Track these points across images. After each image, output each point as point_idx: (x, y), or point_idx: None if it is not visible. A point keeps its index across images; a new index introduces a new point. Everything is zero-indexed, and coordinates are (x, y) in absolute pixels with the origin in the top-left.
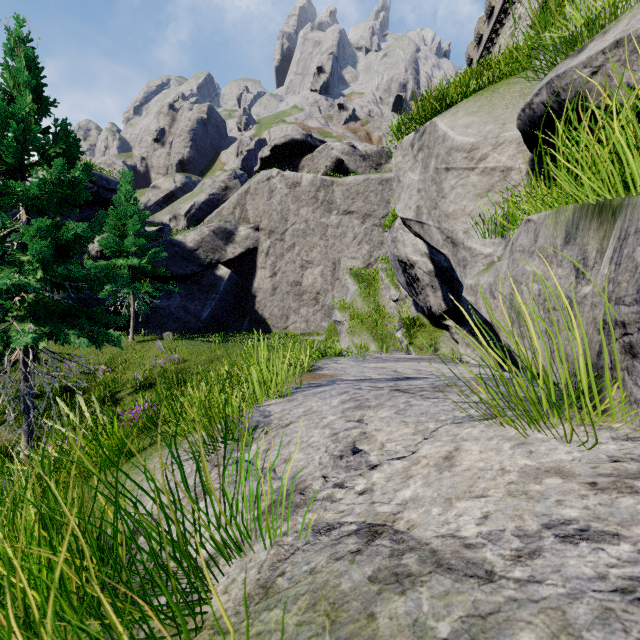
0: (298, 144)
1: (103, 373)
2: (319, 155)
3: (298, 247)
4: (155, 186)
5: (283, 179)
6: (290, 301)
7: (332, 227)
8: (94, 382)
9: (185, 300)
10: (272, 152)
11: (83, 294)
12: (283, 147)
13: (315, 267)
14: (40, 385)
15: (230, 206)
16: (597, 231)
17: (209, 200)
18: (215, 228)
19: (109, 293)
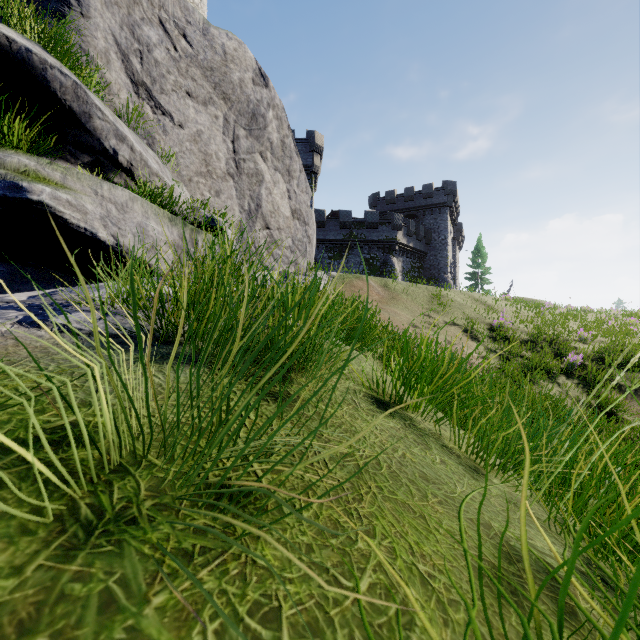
0: None
1: None
2: None
3: None
4: None
5: None
6: None
7: None
8: None
9: None
10: None
11: None
12: None
13: None
14: None
15: None
16: (187, 231)
17: None
18: None
19: None
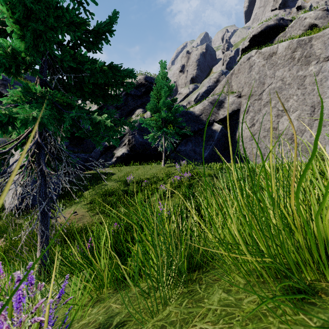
0: (271, 29)
1: (145, 184)
2: (291, 29)
3: (274, 101)
4: (180, 93)
5: (260, 55)
6: (266, 143)
7: (310, 76)
8: (140, 189)
9: (194, 146)
10: (250, 42)
11: (142, 142)
12: (259, 35)
13: (291, 113)
14: (115, 188)
15: (220, 87)
16: None
17: (207, 90)
18: (211, 100)
19: (152, 138)
